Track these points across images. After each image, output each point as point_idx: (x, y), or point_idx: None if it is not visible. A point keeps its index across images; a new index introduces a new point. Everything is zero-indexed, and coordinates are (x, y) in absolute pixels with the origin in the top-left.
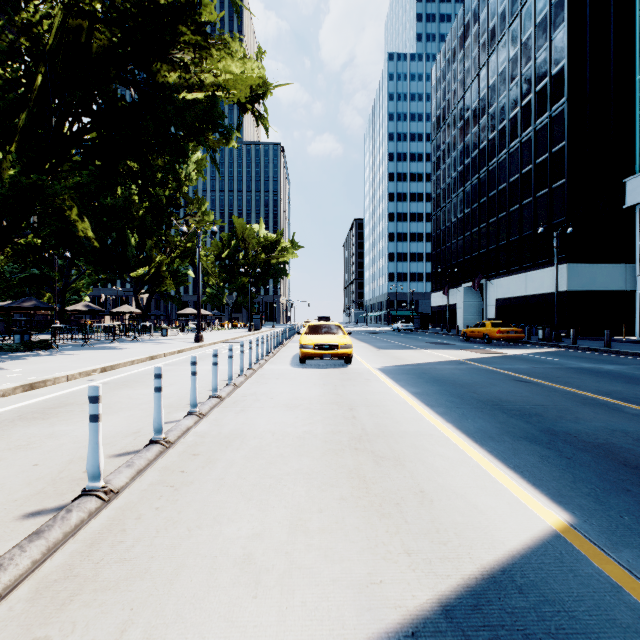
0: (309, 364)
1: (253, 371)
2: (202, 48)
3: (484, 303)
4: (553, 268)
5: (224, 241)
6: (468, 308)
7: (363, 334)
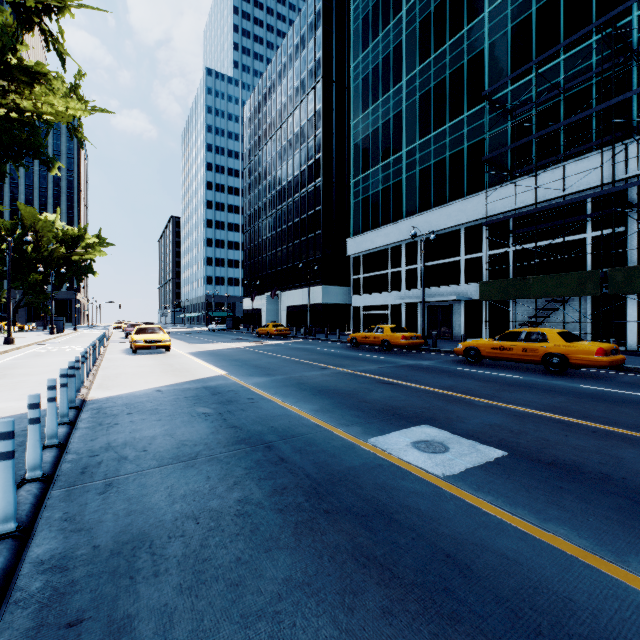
0: (140, 353)
1: (102, 358)
2: (27, 87)
3: (279, 309)
4: (316, 287)
5: (5, 229)
6: (270, 312)
7: (180, 334)
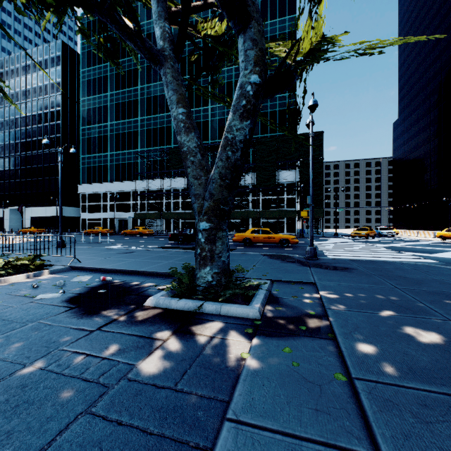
0: None
1: None
2: None
3: (24, 218)
4: (57, 207)
5: None
6: (13, 220)
7: None
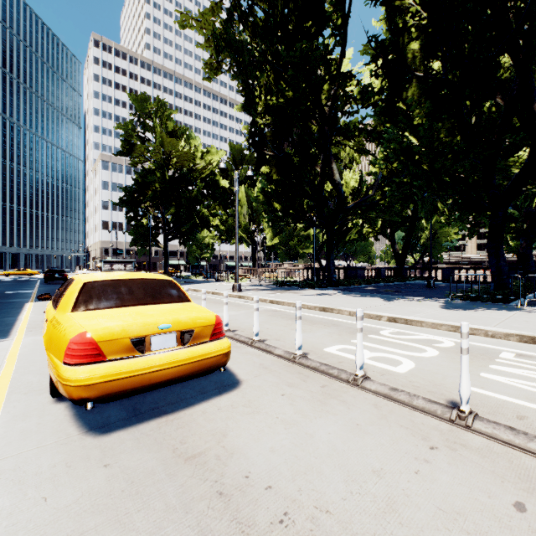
0: None
1: None
2: None
3: None
4: None
5: None
6: None
7: None
